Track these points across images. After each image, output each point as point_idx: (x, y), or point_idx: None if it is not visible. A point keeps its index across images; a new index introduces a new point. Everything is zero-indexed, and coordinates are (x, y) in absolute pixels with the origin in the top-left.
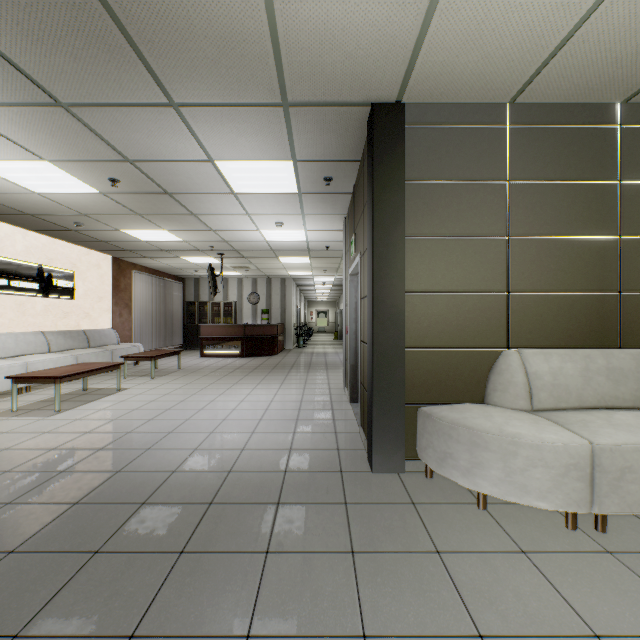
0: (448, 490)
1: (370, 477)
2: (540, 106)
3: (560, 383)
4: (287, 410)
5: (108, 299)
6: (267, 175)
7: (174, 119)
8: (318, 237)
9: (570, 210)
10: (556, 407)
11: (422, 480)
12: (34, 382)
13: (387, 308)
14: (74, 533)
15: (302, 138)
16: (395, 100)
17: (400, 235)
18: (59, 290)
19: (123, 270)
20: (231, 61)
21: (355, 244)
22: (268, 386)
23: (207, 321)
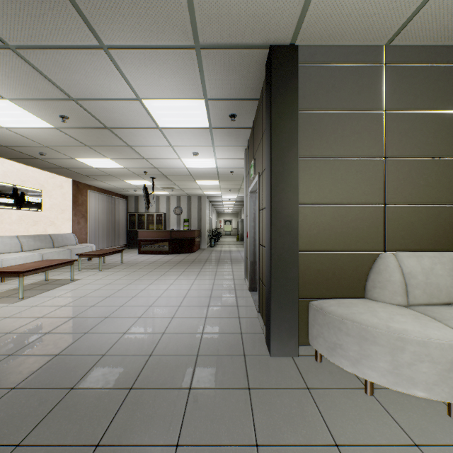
0: (337, 374)
1: (269, 361)
2: (411, 48)
3: (432, 282)
4: (201, 297)
5: (69, 211)
6: (184, 112)
7: (105, 61)
8: (225, 164)
9: (437, 135)
10: (429, 302)
11: (313, 364)
12: (2, 276)
13: (283, 218)
14: (2, 422)
15: (212, 79)
16: (290, 42)
17: (294, 156)
18: (30, 204)
19: (80, 190)
20: (149, 2)
21: (254, 167)
22: (187, 277)
23: (144, 227)
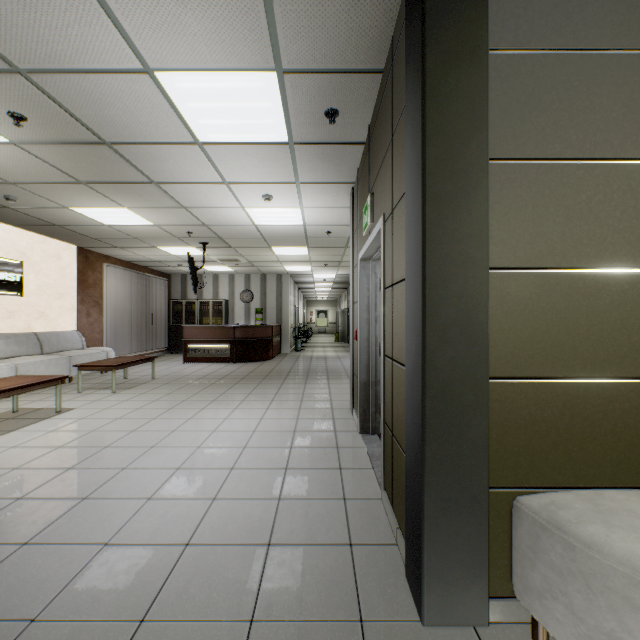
0: None
1: None
2: None
3: None
4: (273, 449)
5: (71, 296)
6: (241, 105)
7: None
8: (317, 218)
9: None
10: None
11: None
12: None
13: (452, 299)
14: None
15: (289, 11)
16: None
17: (478, 155)
18: (0, 284)
19: (92, 263)
20: None
21: (372, 209)
22: (254, 405)
23: (195, 321)
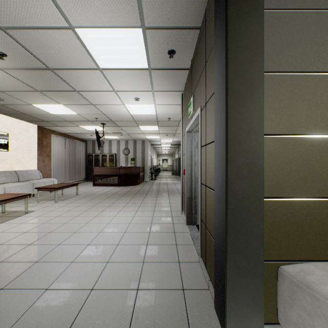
0: None
1: None
2: None
3: None
4: (140, 233)
5: (34, 151)
6: (122, 47)
7: None
8: (163, 110)
9: None
10: None
11: None
12: None
13: (243, 152)
14: None
15: None
16: None
17: (258, 69)
18: None
19: (45, 134)
20: None
21: (193, 104)
22: (129, 209)
23: (99, 165)
